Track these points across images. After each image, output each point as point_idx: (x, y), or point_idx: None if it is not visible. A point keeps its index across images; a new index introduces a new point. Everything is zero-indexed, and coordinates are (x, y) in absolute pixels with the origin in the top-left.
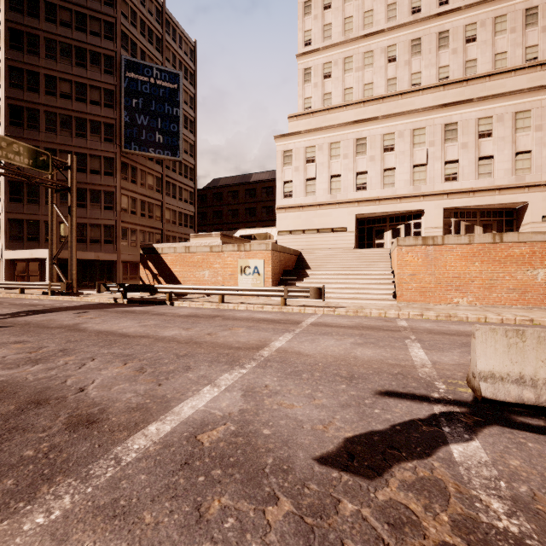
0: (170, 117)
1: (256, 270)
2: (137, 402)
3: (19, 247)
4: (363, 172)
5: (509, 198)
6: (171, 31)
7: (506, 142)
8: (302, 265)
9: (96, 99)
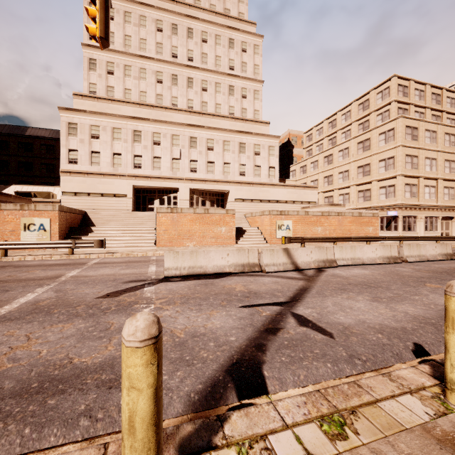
0: None
1: (42, 227)
2: None
3: None
4: (139, 155)
5: (221, 187)
6: None
7: (220, 155)
8: (87, 223)
9: None
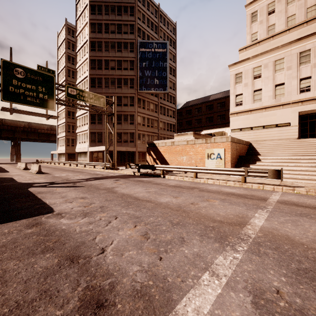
0: (162, 68)
1: (218, 155)
2: (141, 281)
3: (94, 145)
4: (306, 78)
5: None
6: (163, 20)
7: None
8: (252, 152)
9: (126, 67)
